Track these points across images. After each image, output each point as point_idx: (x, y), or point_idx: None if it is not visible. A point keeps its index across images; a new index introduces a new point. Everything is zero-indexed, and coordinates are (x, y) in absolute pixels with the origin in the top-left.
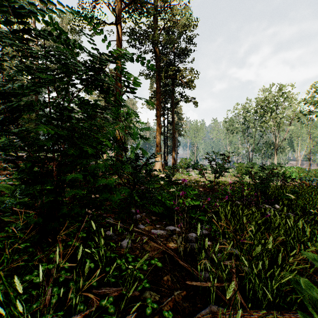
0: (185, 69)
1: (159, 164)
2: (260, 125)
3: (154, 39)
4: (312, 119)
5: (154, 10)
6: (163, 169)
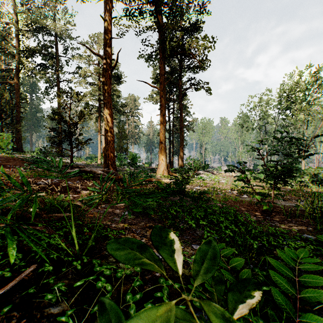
0: None
1: (163, 165)
2: (285, 119)
3: None
4: None
5: None
6: (168, 172)
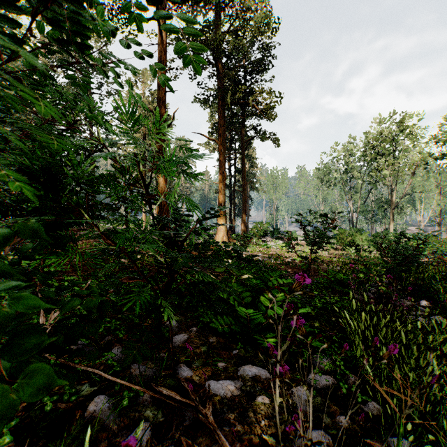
0: (261, 90)
1: (222, 230)
2: (370, 175)
3: (216, 44)
4: (445, 166)
5: (216, 0)
6: (228, 238)
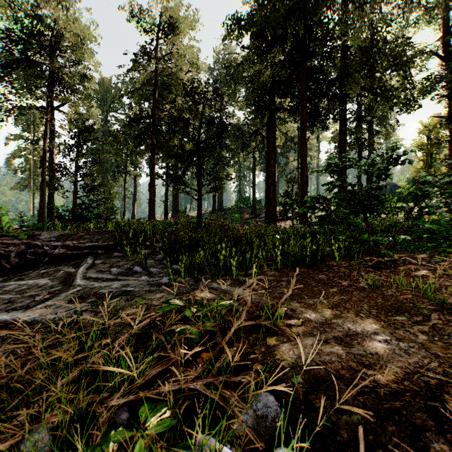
0: None
1: None
2: None
3: None
4: None
5: None
6: None
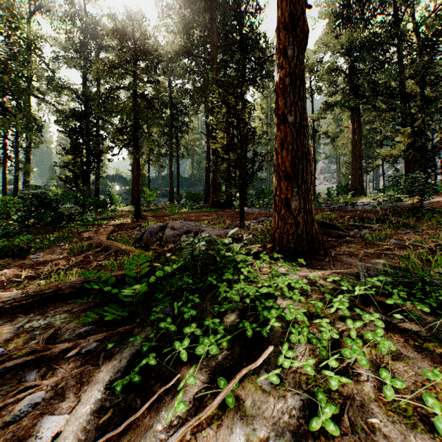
0: None
1: None
2: None
3: None
4: None
5: None
6: None
